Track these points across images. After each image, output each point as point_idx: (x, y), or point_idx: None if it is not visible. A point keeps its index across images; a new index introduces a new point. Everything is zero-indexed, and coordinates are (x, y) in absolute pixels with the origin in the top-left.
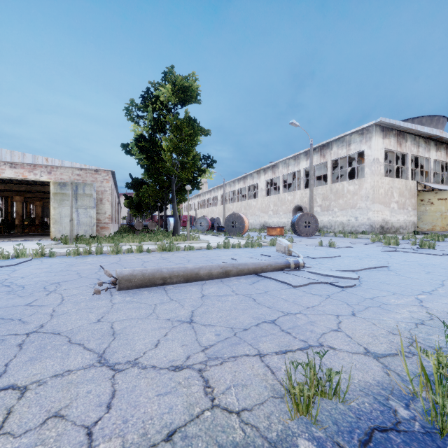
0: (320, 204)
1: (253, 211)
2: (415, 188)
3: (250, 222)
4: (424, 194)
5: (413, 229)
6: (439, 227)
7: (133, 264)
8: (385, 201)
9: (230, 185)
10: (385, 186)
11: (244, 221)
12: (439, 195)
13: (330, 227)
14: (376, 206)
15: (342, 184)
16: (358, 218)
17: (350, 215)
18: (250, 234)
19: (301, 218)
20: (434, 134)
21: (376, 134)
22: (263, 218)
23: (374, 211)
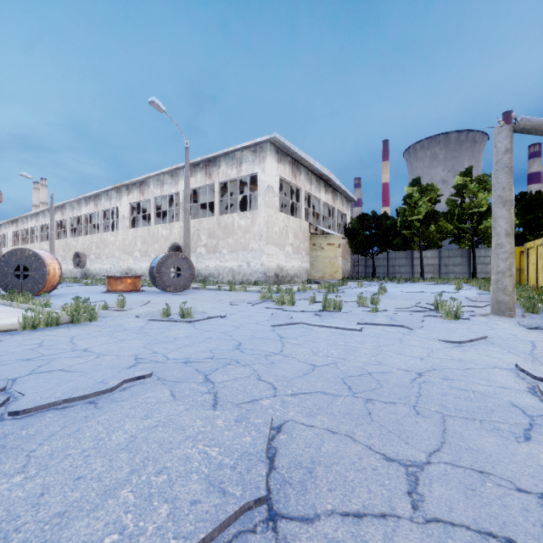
0: (206, 242)
1: (111, 250)
2: (308, 230)
3: (105, 268)
4: (316, 238)
5: (306, 277)
6: (328, 275)
7: None
8: (280, 243)
9: (73, 208)
10: (280, 223)
11: (46, 265)
12: (328, 240)
13: (218, 275)
14: (271, 248)
15: (232, 216)
16: (251, 264)
17: (241, 260)
18: (77, 290)
19: (165, 262)
20: (324, 173)
21: (271, 154)
22: (126, 263)
23: (268, 254)
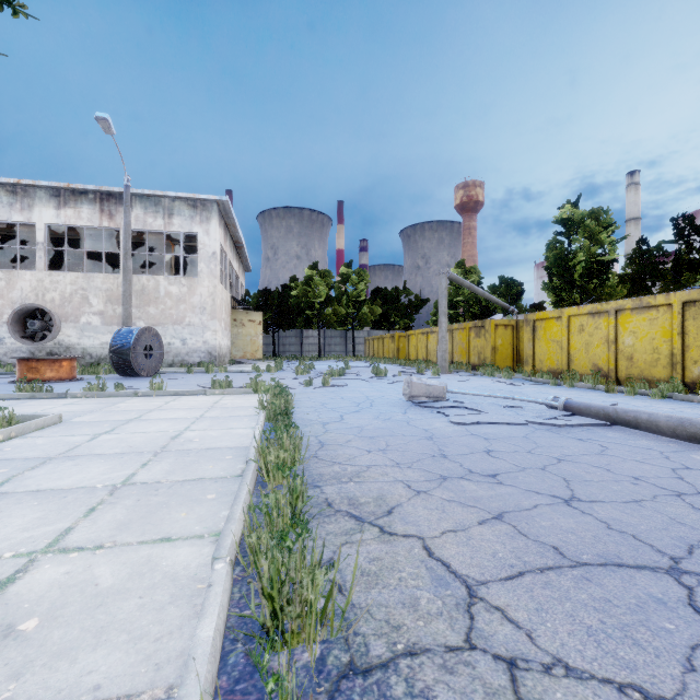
0: (102, 309)
1: None
2: (230, 304)
3: None
4: (237, 313)
5: (230, 357)
6: (250, 354)
7: (664, 515)
8: (220, 318)
9: None
10: (220, 296)
11: None
12: (250, 316)
13: None
14: (217, 323)
15: (156, 279)
16: (188, 341)
17: (172, 336)
18: None
19: (140, 338)
20: (242, 241)
21: (217, 216)
22: None
23: (214, 330)
